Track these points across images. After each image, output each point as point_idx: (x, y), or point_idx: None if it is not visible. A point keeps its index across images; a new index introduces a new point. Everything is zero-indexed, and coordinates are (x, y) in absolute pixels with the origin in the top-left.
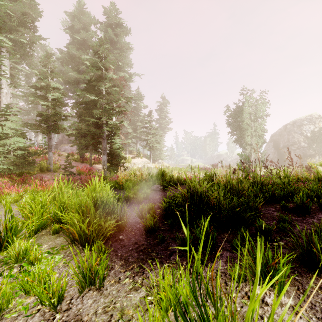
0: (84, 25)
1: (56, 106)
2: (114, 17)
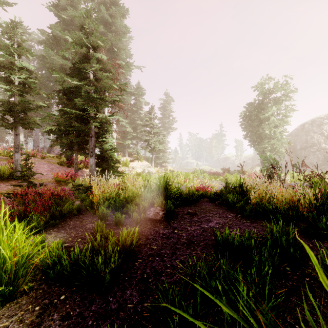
0: (72, 2)
1: (25, 93)
2: None
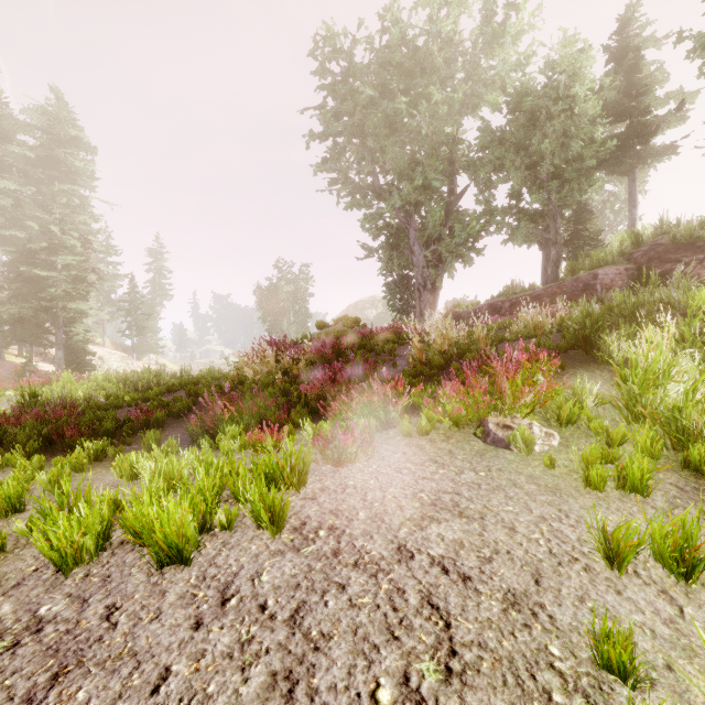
0: (4, 131)
1: None
2: (68, 131)
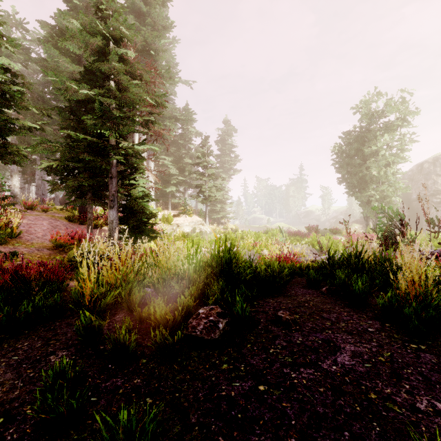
0: None
1: (5, 107)
2: None
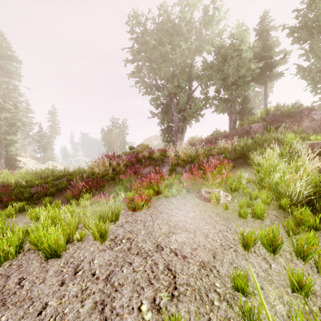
0: None
1: None
2: (6, 52)
